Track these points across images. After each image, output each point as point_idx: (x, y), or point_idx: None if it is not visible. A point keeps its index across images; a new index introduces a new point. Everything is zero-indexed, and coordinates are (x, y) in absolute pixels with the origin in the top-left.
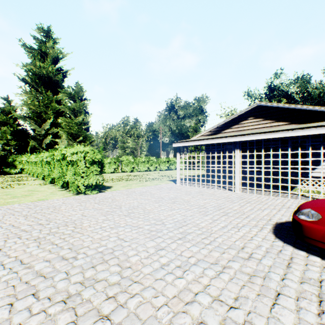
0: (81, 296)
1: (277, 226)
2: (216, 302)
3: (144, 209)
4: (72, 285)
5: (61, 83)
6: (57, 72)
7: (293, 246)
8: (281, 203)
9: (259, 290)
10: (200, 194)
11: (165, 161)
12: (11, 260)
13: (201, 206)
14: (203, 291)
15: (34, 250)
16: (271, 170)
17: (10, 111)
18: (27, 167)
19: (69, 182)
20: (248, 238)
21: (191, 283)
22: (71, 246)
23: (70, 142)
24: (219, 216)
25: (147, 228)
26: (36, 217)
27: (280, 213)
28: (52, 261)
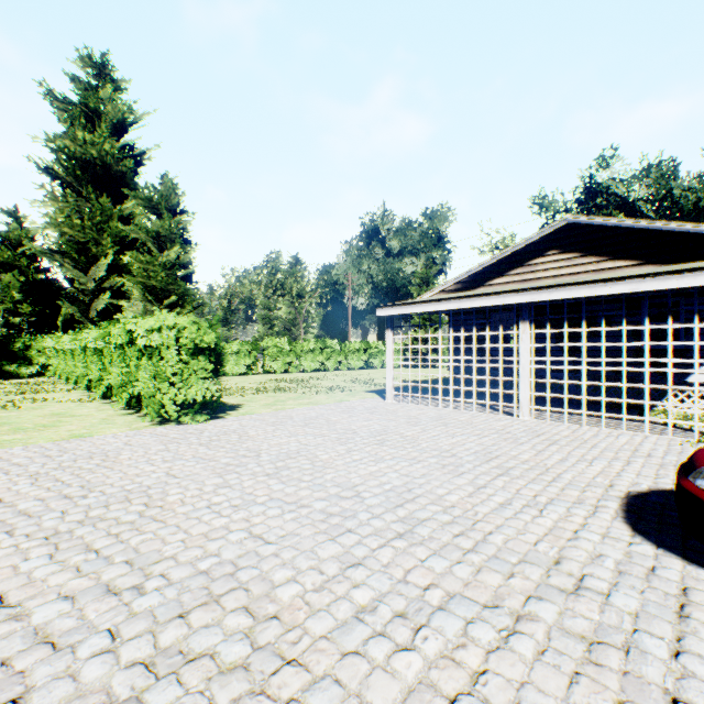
0: None
1: (632, 502)
2: None
3: (314, 459)
4: (121, 672)
5: (131, 178)
6: (123, 154)
7: (681, 555)
8: (630, 444)
9: (621, 690)
10: (440, 424)
11: (360, 350)
12: None
13: (446, 453)
14: (470, 693)
15: (39, 566)
16: (603, 368)
17: (22, 241)
18: (54, 363)
19: (143, 396)
20: (566, 534)
21: (436, 665)
22: (132, 556)
23: (149, 307)
24: (490, 476)
25: (320, 508)
26: (58, 478)
27: (632, 468)
28: (79, 599)
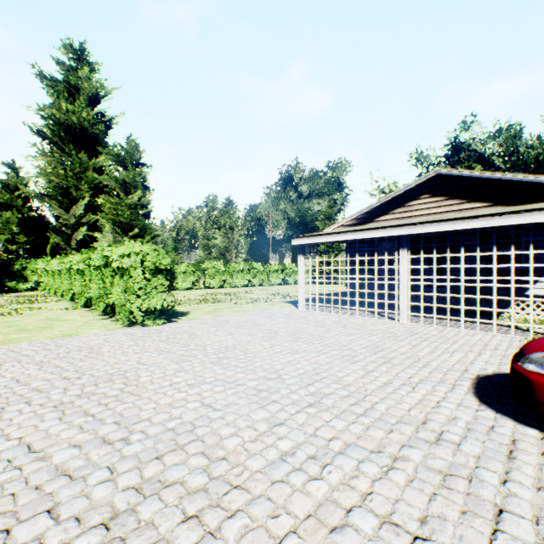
0: (137, 514)
1: (480, 382)
2: (386, 527)
3: (246, 352)
4: (120, 493)
5: (102, 138)
6: (96, 120)
7: (513, 418)
8: (481, 341)
9: (464, 504)
10: (340, 326)
11: (278, 270)
12: (11, 444)
13: (344, 347)
14: (361, 506)
15: (53, 425)
16: (462, 284)
17: (18, 187)
18: (45, 280)
19: (116, 305)
20: (431, 404)
21: (337, 489)
22: (119, 418)
23: (118, 237)
24: (377, 363)
25: (252, 386)
26: (58, 365)
27: (482, 358)
28: (85, 447)
